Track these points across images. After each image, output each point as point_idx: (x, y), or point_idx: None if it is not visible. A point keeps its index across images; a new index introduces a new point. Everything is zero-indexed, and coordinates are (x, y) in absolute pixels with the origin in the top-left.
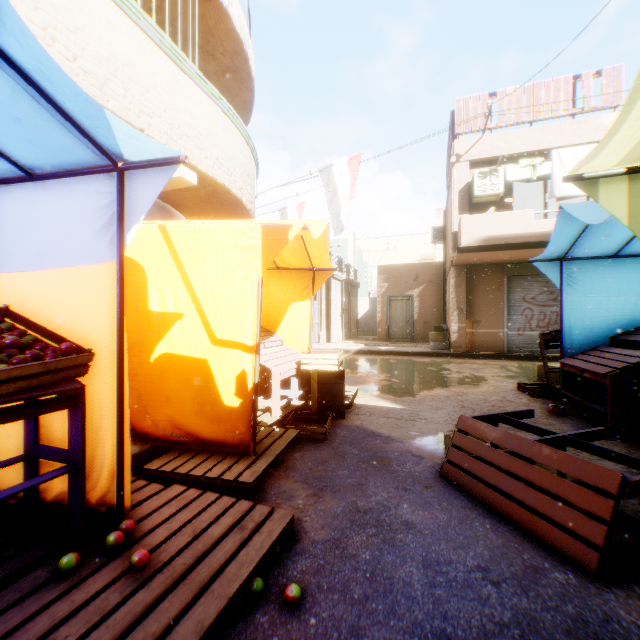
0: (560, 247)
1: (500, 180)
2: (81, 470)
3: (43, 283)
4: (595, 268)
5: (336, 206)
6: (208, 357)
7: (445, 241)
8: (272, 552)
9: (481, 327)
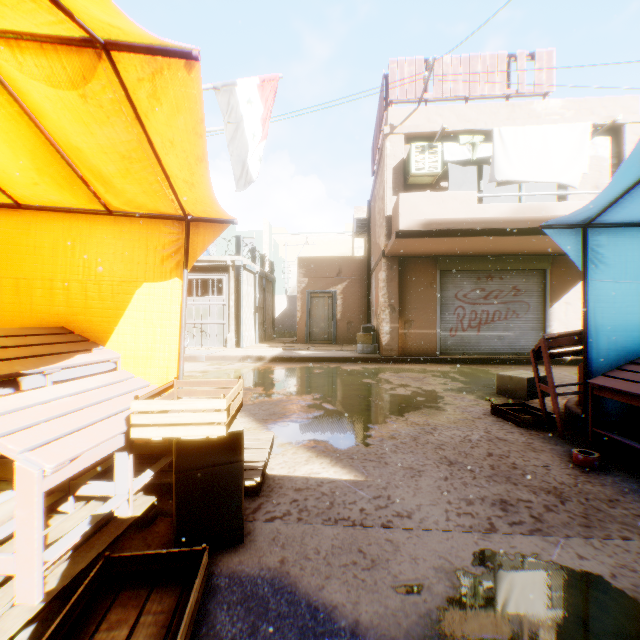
0: (607, 198)
1: (439, 158)
2: None
3: None
4: (629, 240)
5: (241, 146)
6: None
7: (370, 233)
8: None
9: (414, 327)
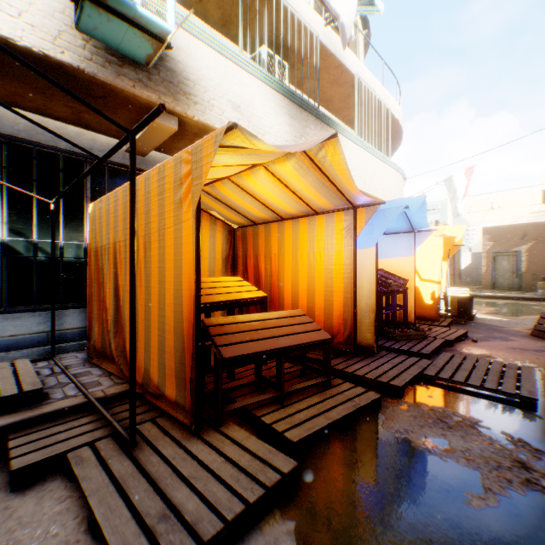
0: None
1: None
2: (407, 309)
3: (386, 262)
4: None
5: (455, 201)
6: (418, 285)
7: None
8: (462, 336)
9: None
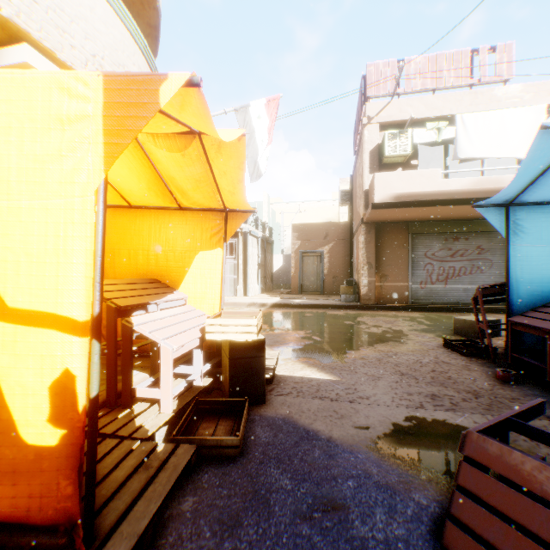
0: (517, 187)
1: (409, 141)
2: None
3: None
4: (544, 215)
5: (253, 150)
6: None
7: (352, 203)
8: None
9: (388, 281)
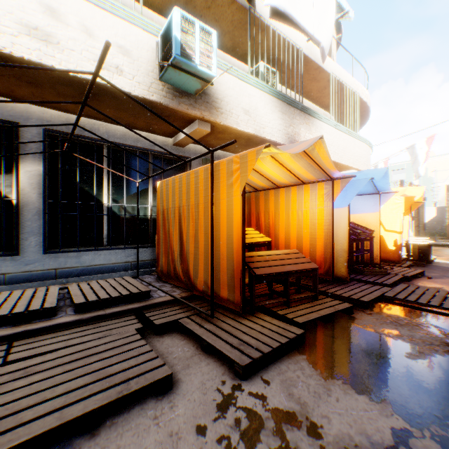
0: None
1: None
2: (372, 253)
3: (356, 217)
4: None
5: (417, 165)
6: (382, 235)
7: None
8: (419, 274)
9: None
